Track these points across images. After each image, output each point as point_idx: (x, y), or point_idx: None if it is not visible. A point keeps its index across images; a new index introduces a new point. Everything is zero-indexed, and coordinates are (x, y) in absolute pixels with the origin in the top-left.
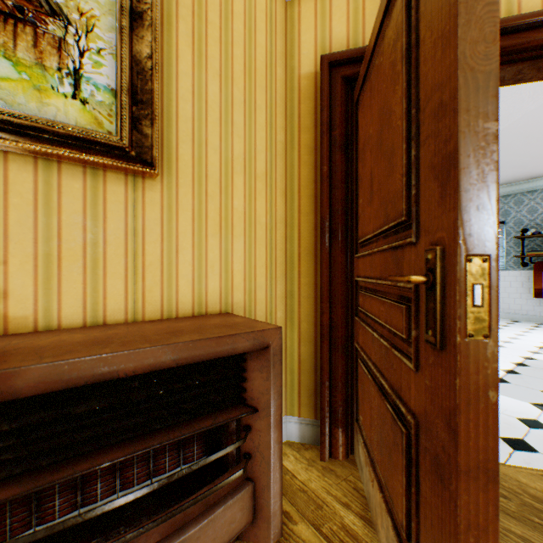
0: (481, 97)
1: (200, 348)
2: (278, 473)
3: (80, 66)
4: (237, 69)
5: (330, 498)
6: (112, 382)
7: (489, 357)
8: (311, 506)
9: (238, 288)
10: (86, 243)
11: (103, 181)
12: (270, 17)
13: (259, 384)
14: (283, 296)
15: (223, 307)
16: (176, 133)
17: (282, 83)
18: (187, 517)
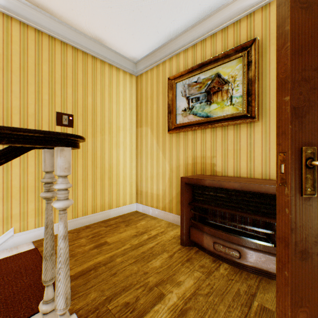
0: (283, 88)
1: (250, 186)
2: None
3: (231, 94)
4: None
5: None
6: (226, 190)
7: (285, 194)
8: None
9: None
10: (234, 149)
11: (239, 128)
12: None
13: None
14: None
15: None
16: (268, 98)
17: None
18: (246, 244)
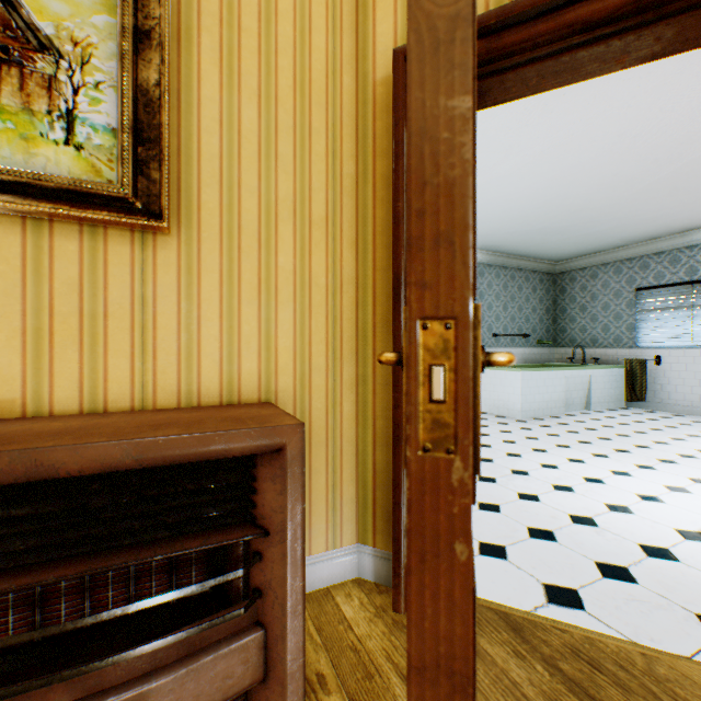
0: (444, 58)
1: (176, 446)
2: (298, 622)
3: (74, 106)
4: (283, 85)
5: (388, 666)
6: (68, 482)
7: (457, 486)
8: (358, 672)
9: (285, 371)
10: (83, 314)
11: (103, 241)
12: (332, 9)
13: (271, 499)
14: (353, 382)
15: (263, 395)
16: (197, 175)
17: (351, 96)
18: (160, 661)
